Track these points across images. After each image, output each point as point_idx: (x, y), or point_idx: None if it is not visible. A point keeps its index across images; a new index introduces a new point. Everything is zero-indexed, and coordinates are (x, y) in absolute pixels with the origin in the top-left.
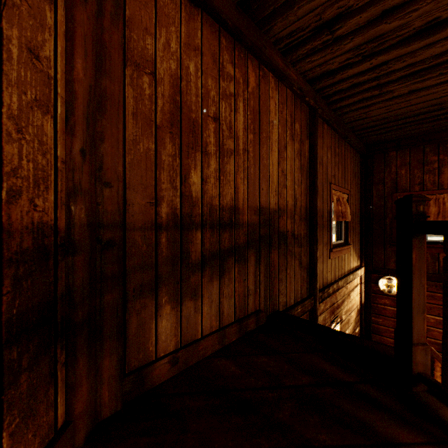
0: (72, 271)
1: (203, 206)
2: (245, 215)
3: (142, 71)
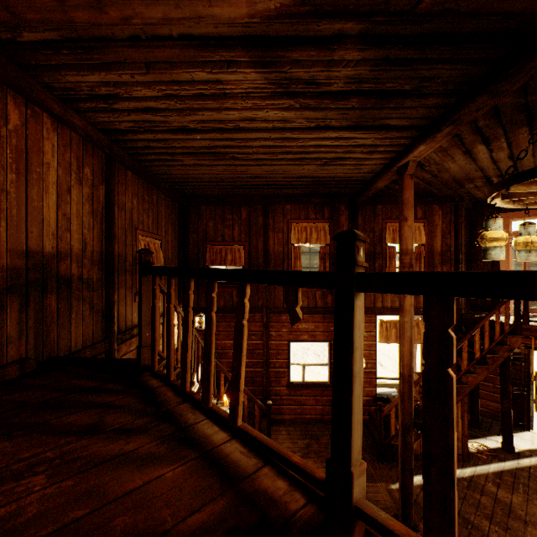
0: None
1: None
2: (3, 258)
3: None
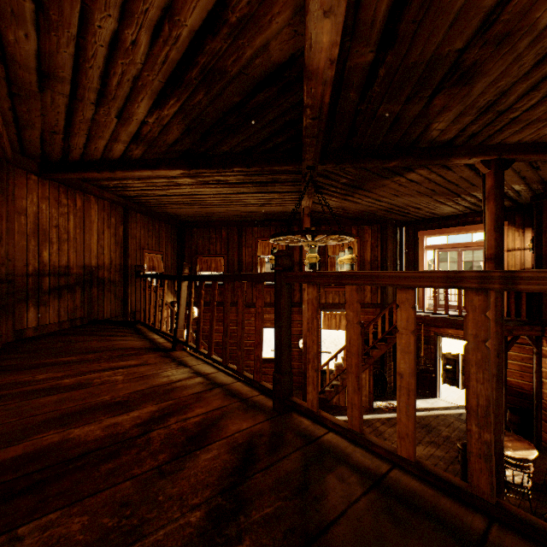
0: (2, 289)
1: (50, 266)
2: (75, 269)
3: (21, 215)
